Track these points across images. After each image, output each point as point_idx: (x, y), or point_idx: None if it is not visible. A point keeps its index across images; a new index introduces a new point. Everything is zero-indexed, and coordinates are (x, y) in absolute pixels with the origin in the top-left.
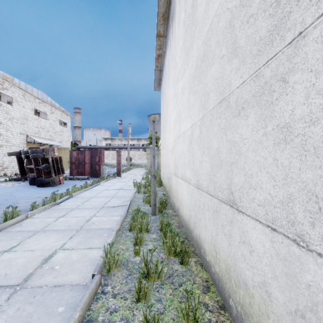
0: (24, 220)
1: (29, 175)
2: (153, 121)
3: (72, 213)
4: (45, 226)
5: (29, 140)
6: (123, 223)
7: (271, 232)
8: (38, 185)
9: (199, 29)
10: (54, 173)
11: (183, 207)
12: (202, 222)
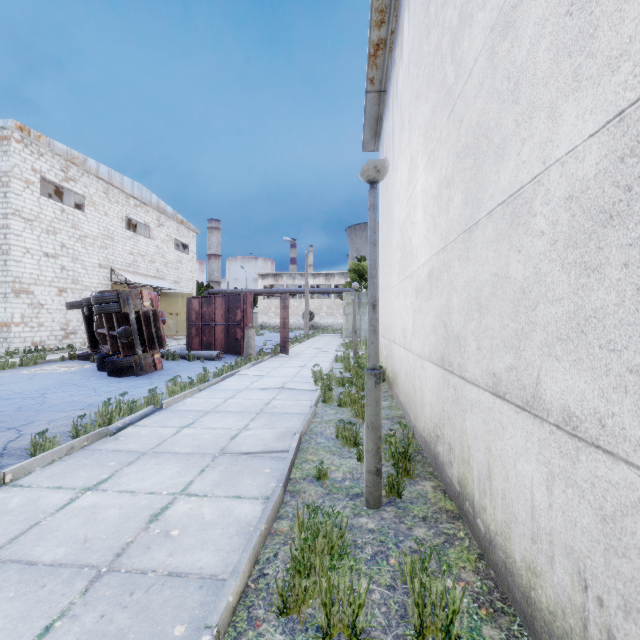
0: None
1: (102, 348)
2: (372, 182)
3: (130, 474)
4: (15, 534)
5: (116, 278)
6: (265, 548)
7: None
8: (109, 372)
9: None
10: (143, 347)
11: (507, 516)
12: None
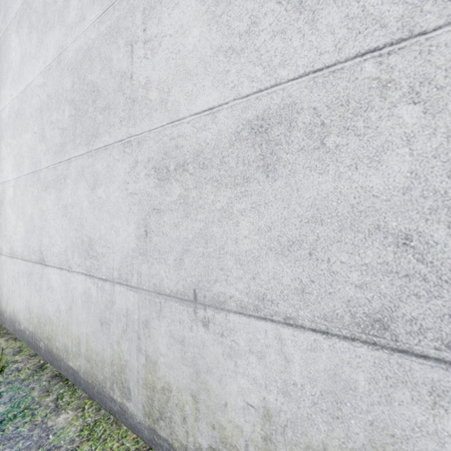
0: None
1: None
2: None
3: None
4: None
5: None
6: None
7: (61, 271)
8: None
9: (13, 76)
10: None
11: None
12: (16, 293)
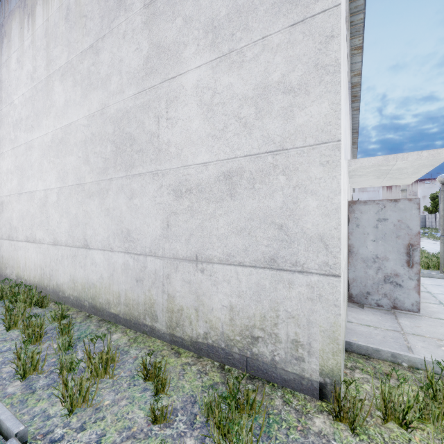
0: None
1: None
2: None
3: None
4: None
5: None
6: None
7: (104, 252)
8: None
9: (56, 112)
10: None
11: (30, 271)
12: (60, 271)
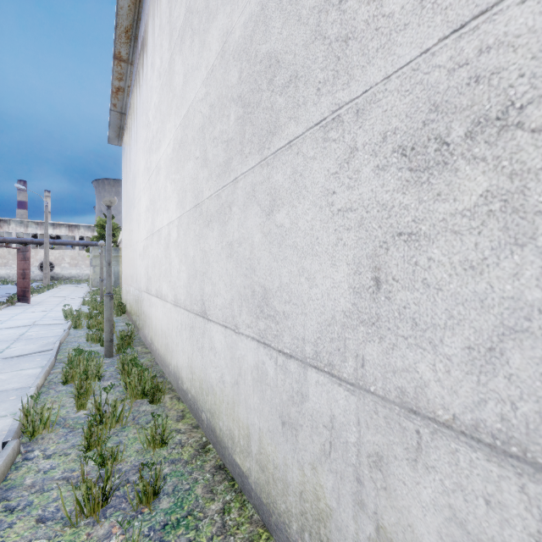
0: None
1: None
2: (108, 206)
3: None
4: None
5: None
6: (50, 377)
7: (225, 330)
8: None
9: (176, 103)
10: None
11: (158, 336)
12: (180, 347)
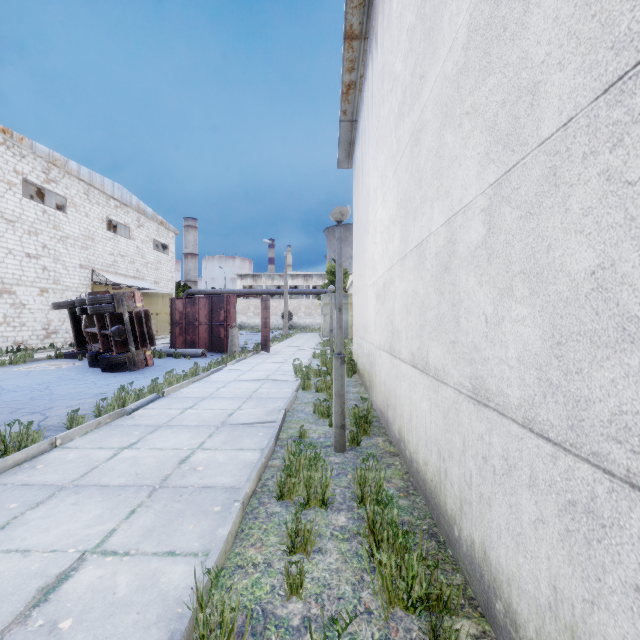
0: (46, 453)
1: (90, 347)
2: (338, 222)
3: (154, 439)
4: (83, 472)
5: (97, 278)
6: (265, 473)
7: None
8: (103, 368)
9: None
10: (135, 345)
11: (417, 439)
12: (497, 515)
